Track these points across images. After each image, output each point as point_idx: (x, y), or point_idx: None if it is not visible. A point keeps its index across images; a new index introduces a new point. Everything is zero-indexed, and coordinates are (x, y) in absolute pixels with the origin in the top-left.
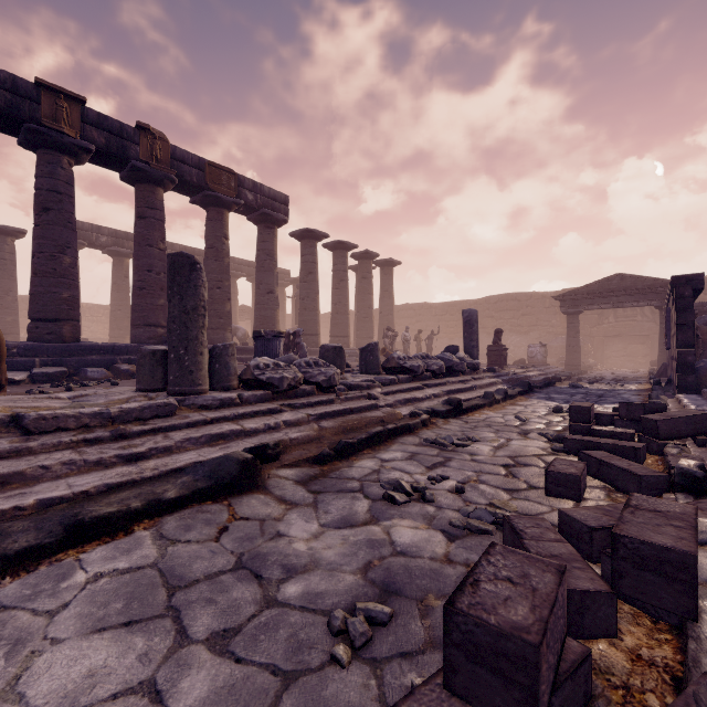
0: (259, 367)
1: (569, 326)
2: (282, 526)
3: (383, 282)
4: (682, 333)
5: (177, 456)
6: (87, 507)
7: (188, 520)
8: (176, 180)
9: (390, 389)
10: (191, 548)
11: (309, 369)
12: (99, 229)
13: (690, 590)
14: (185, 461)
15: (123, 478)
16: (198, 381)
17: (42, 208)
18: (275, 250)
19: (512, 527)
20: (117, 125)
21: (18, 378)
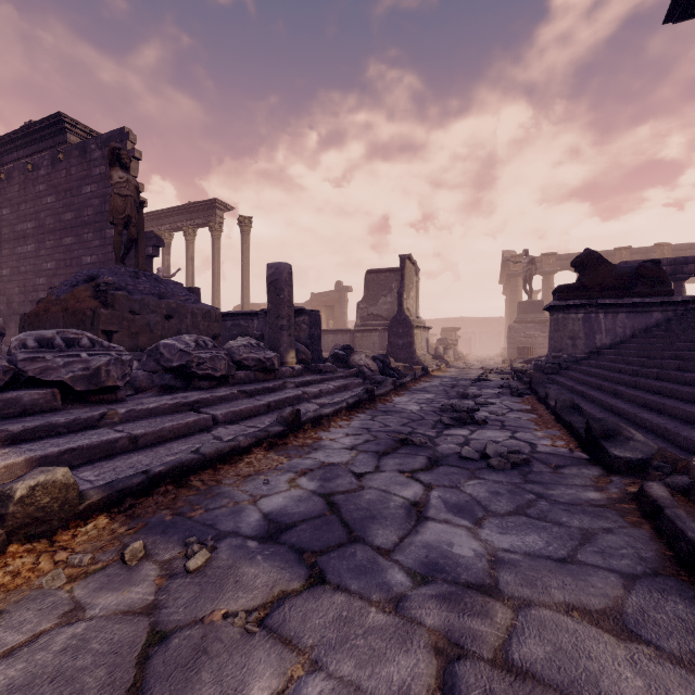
0: None
1: None
2: None
3: None
4: None
5: None
6: None
7: None
8: None
9: None
10: None
11: None
12: None
13: None
14: None
15: None
16: None
17: None
18: None
19: None
20: (644, 249)
21: None
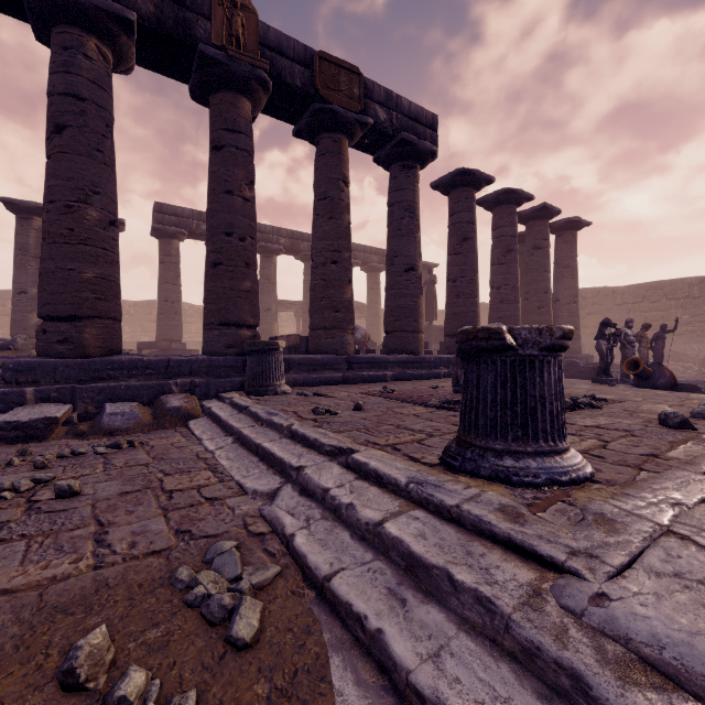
0: None
1: None
2: None
3: (561, 254)
4: None
5: None
6: None
7: None
8: (268, 82)
9: None
10: None
11: None
12: (200, 215)
13: None
14: None
15: None
16: None
17: (54, 125)
18: (417, 201)
19: None
20: None
21: None
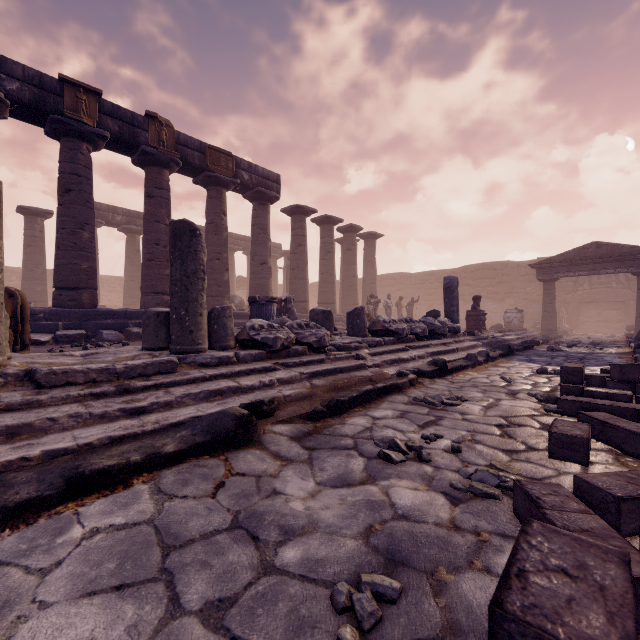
0: (254, 328)
1: (545, 292)
2: (278, 483)
3: (367, 253)
4: None
5: (177, 411)
6: (89, 459)
7: (185, 475)
8: (180, 163)
9: (377, 350)
10: (188, 504)
11: (301, 330)
12: (115, 209)
13: None
14: (184, 415)
15: (125, 431)
16: (197, 340)
17: (65, 189)
18: (268, 224)
19: (526, 494)
20: (129, 114)
21: (43, 339)
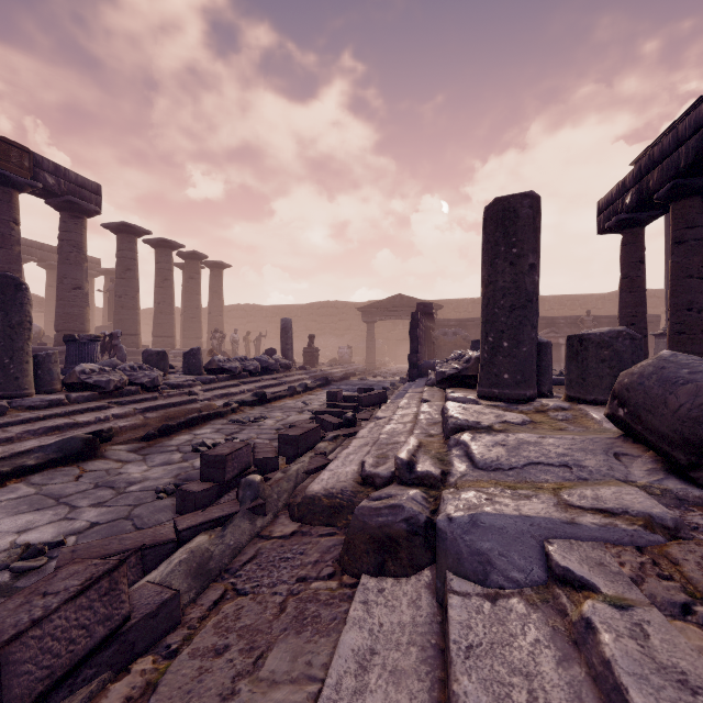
0: (85, 372)
1: (368, 332)
2: (122, 470)
3: (213, 283)
4: (412, 342)
5: (20, 444)
6: None
7: (49, 476)
8: None
9: (210, 387)
10: (60, 485)
11: (134, 372)
12: None
13: (297, 447)
14: (29, 446)
15: None
16: (24, 386)
17: None
18: (84, 242)
19: (253, 446)
20: None
21: None
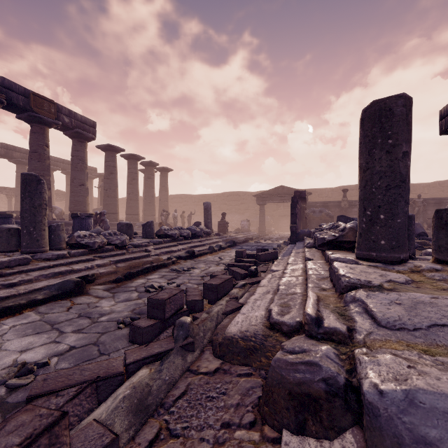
0: (80, 236)
1: (260, 211)
2: (98, 304)
3: (162, 181)
4: (292, 217)
5: (36, 283)
6: None
7: (51, 307)
8: (5, 102)
9: (158, 246)
10: (56, 314)
11: (111, 237)
12: None
13: (217, 293)
14: (41, 285)
15: (8, 294)
16: (42, 245)
17: None
18: (86, 157)
19: (186, 290)
20: None
21: None
